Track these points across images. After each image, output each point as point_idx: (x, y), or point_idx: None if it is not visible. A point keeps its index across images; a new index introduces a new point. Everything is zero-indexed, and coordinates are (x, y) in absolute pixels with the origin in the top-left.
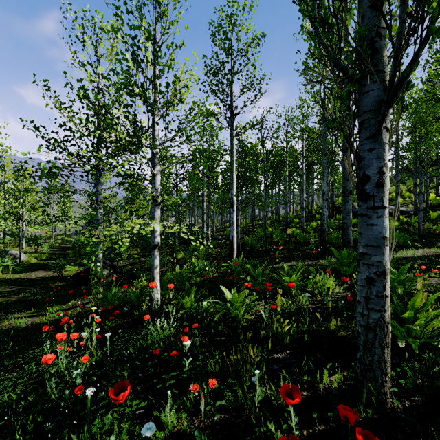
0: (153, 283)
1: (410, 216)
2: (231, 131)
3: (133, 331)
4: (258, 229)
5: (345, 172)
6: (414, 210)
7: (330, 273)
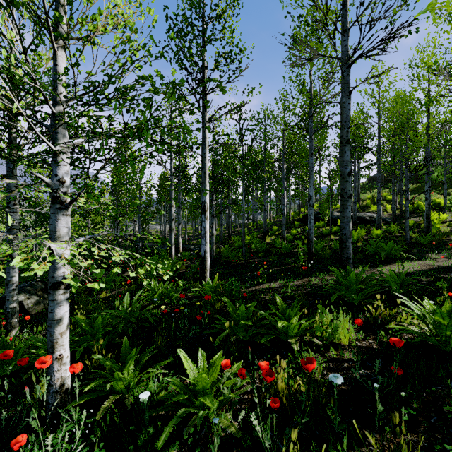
0: (47, 358)
1: (387, 223)
2: (202, 115)
3: (6, 451)
4: (235, 238)
5: (344, 171)
6: (392, 217)
7: (344, 311)
